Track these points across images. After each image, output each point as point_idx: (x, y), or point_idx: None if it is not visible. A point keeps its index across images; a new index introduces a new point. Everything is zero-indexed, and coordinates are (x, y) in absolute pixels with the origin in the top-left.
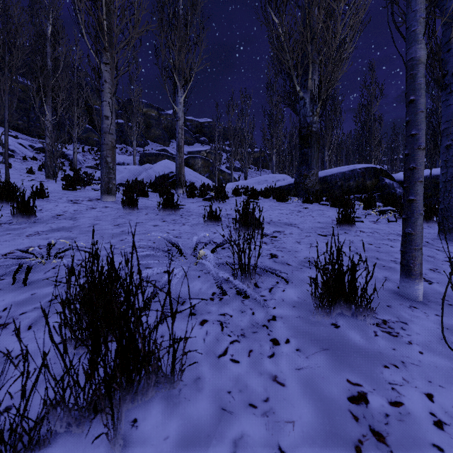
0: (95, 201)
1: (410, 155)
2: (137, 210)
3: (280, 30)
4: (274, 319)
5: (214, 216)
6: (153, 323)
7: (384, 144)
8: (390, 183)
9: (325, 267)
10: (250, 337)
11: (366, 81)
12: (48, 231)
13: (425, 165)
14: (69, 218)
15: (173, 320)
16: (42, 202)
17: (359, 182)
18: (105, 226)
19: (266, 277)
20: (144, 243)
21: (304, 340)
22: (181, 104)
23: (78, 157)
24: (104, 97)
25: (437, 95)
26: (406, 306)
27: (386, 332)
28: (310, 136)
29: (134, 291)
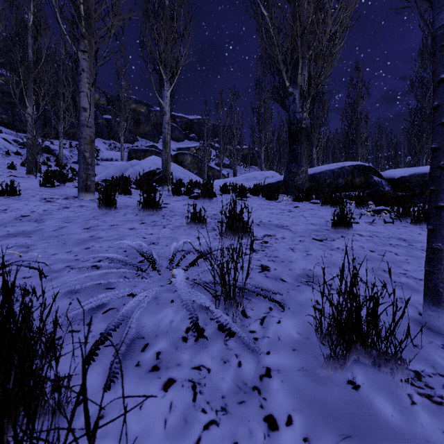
0: (71, 199)
1: (441, 149)
2: (115, 210)
3: (269, 24)
4: (268, 375)
5: (199, 217)
6: (95, 388)
7: (370, 142)
8: (379, 181)
9: (339, 303)
10: (235, 414)
11: (352, 80)
12: (2, 236)
13: (409, 163)
14: (34, 220)
15: (90, 441)
16: (11, 201)
17: (348, 179)
18: (73, 229)
19: (256, 301)
20: (109, 255)
21: (314, 418)
22: (167, 98)
23: (64, 152)
24: (81, 87)
25: (421, 94)
26: (438, 345)
27: (425, 396)
28: (299, 132)
29: (81, 327)
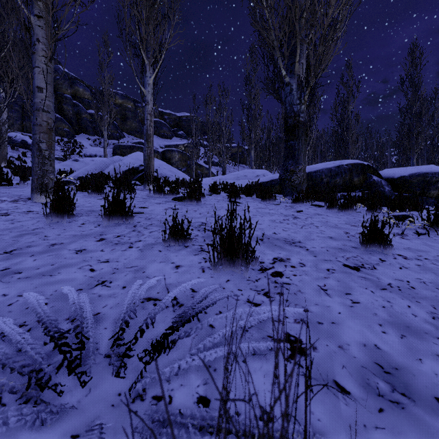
0: (21, 202)
1: None
2: (72, 217)
3: (265, 4)
4: None
5: (180, 231)
6: None
7: (361, 141)
8: (378, 181)
9: None
10: None
11: (343, 78)
12: None
13: (398, 162)
14: None
15: None
16: None
17: (346, 179)
18: None
19: None
20: None
21: None
22: (150, 86)
23: None
24: (36, 61)
25: (412, 94)
26: None
27: None
28: (297, 126)
29: None
